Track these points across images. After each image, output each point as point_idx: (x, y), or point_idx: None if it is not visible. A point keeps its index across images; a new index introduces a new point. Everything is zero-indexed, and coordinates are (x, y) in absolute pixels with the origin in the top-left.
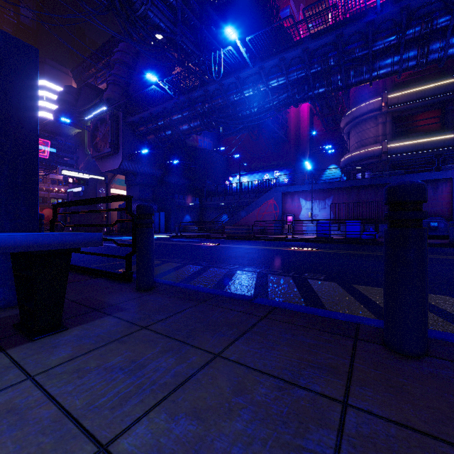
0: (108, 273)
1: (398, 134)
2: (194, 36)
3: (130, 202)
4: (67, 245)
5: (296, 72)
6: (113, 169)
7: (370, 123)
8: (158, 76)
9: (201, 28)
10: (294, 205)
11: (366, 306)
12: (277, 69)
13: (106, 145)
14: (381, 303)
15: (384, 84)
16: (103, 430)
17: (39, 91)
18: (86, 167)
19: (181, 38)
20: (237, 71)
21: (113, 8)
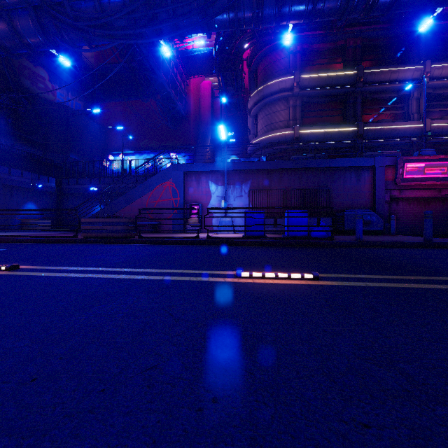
0: None
1: (306, 121)
2: None
3: None
4: None
5: None
6: None
7: (281, 104)
8: None
9: None
10: (200, 190)
11: None
12: None
13: None
14: None
15: (295, 64)
16: None
17: None
18: None
19: None
20: None
21: None
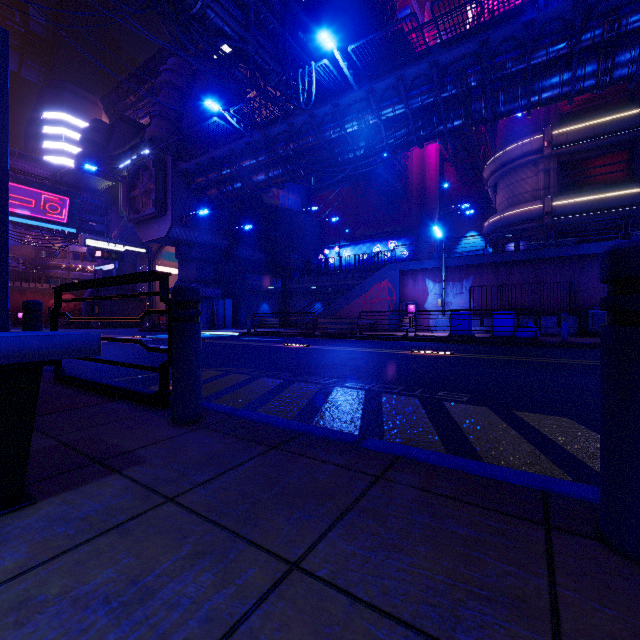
0: (134, 393)
1: (567, 187)
2: (274, 46)
3: (166, 282)
4: (31, 355)
5: (421, 97)
6: (158, 237)
7: (527, 171)
8: (223, 105)
9: (283, 34)
10: (417, 289)
11: (542, 449)
12: (392, 92)
13: (149, 203)
14: (566, 445)
15: (547, 115)
16: None
17: (55, 128)
18: (122, 235)
19: (255, 49)
20: (335, 96)
21: (157, 5)
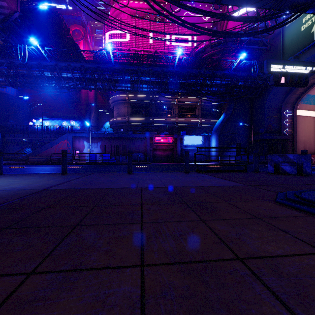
0: None
1: (133, 113)
2: None
3: None
4: None
5: (78, 74)
6: None
7: (122, 105)
8: None
9: None
10: (80, 144)
11: None
12: (66, 68)
13: None
14: None
15: None
16: (13, 178)
17: None
18: None
19: None
20: (39, 59)
21: None
